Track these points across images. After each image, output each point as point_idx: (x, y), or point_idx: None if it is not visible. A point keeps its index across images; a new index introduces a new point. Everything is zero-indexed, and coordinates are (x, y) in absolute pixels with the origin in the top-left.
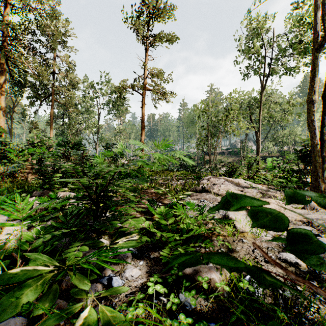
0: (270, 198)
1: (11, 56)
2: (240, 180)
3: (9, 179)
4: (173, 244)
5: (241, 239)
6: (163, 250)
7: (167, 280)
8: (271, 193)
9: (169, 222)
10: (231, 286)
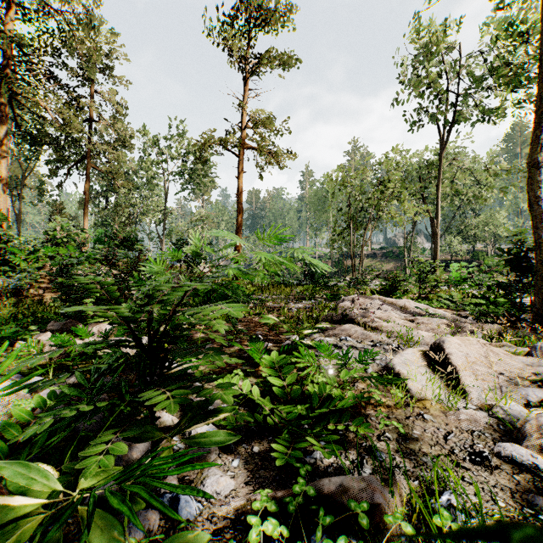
0: (463, 334)
1: (17, 90)
2: (408, 302)
3: (12, 300)
4: (296, 424)
5: (420, 414)
6: (277, 439)
7: (287, 507)
8: (463, 325)
9: (288, 382)
10: (411, 515)
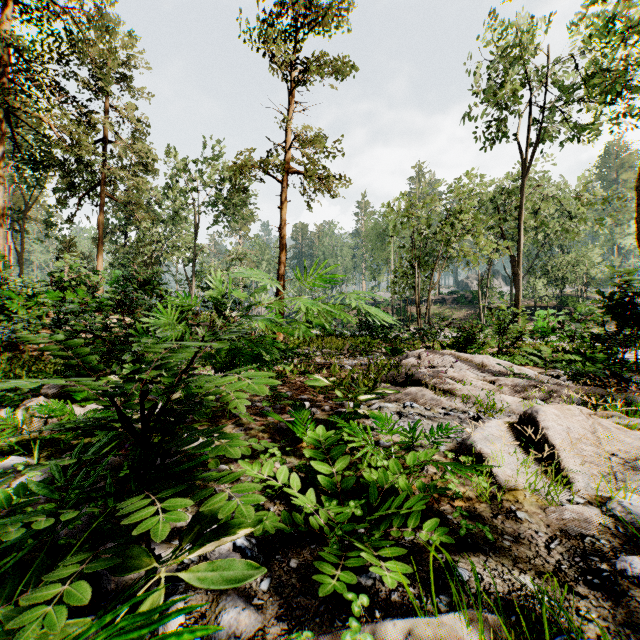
0: (556, 399)
1: (14, 103)
2: (487, 358)
3: (5, 355)
4: (348, 528)
5: (511, 511)
6: (321, 552)
7: None
8: (557, 387)
9: (338, 468)
10: None
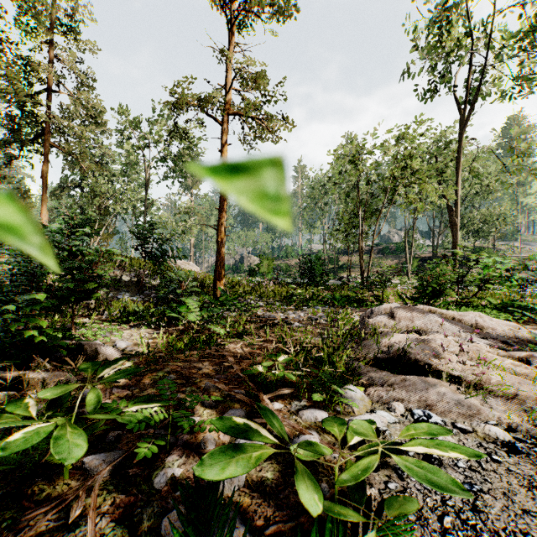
0: None
1: None
2: (480, 317)
3: None
4: None
5: None
6: None
7: None
8: None
9: None
10: None
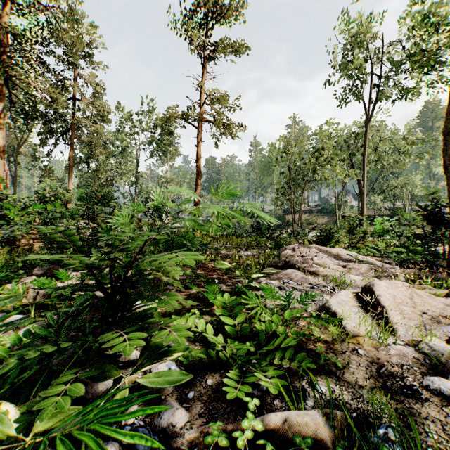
0: (388, 277)
1: (11, 73)
2: (340, 250)
3: (6, 248)
4: (245, 359)
5: (355, 349)
6: (228, 373)
7: (237, 442)
8: (388, 270)
9: (238, 321)
10: (351, 447)
